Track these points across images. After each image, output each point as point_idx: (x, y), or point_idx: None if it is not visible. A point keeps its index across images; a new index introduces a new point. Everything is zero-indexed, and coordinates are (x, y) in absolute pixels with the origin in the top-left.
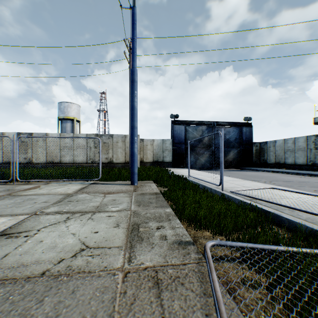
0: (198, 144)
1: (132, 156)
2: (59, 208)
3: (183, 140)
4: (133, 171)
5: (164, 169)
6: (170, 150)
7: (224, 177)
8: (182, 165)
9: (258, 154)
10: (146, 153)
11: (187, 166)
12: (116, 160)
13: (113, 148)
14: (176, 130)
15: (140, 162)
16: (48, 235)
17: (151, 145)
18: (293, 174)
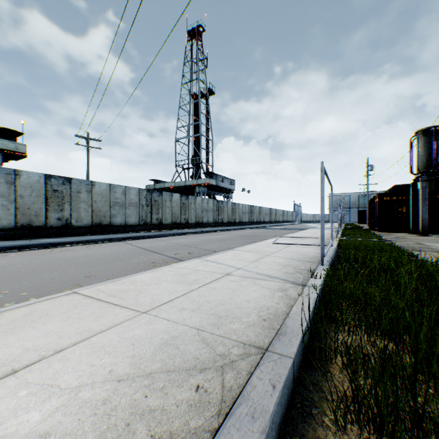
0: None
1: None
2: None
3: None
4: None
5: None
6: None
7: (226, 256)
8: None
9: None
10: None
11: None
12: None
13: None
14: None
15: None
16: None
17: None
18: None
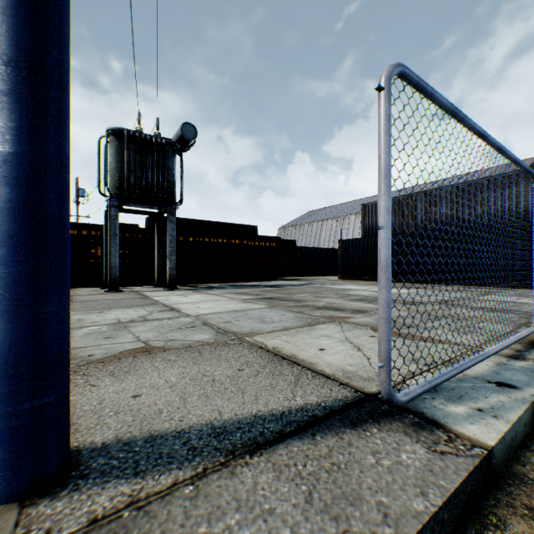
0: None
1: None
2: (181, 320)
3: None
4: None
5: None
6: None
7: None
8: None
9: None
10: None
11: None
12: None
13: None
14: None
15: None
16: (137, 312)
17: None
18: None
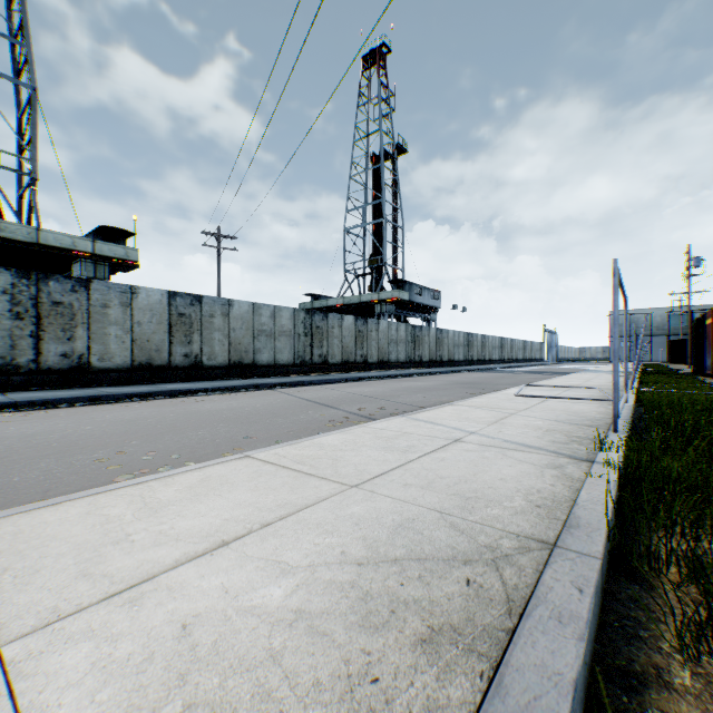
0: None
1: None
2: None
3: None
4: None
5: None
6: None
7: (444, 414)
8: None
9: None
10: None
11: None
12: None
13: None
14: None
15: None
16: None
17: None
18: (81, 402)
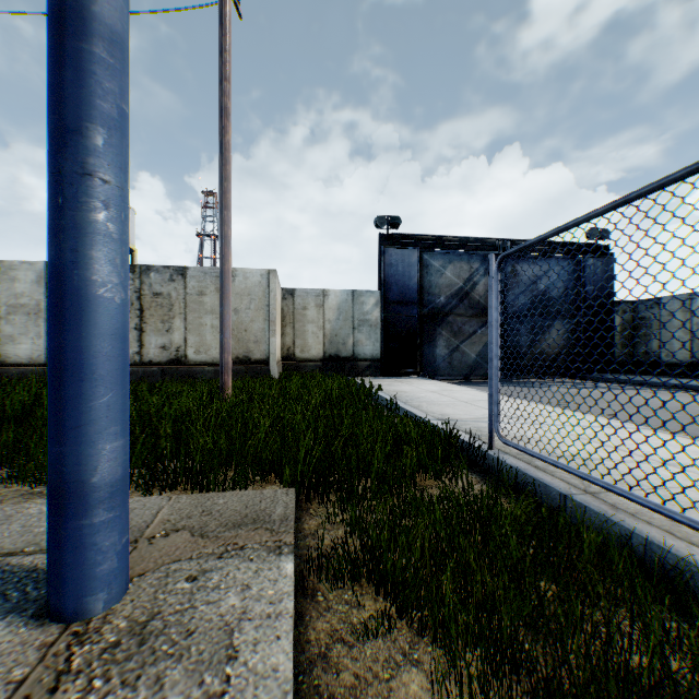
0: (457, 307)
1: (55, 322)
2: None
3: (413, 294)
4: (64, 477)
5: (360, 386)
6: (376, 324)
7: (654, 438)
8: (410, 367)
9: (627, 336)
10: (302, 333)
11: (424, 370)
12: (196, 353)
13: (186, 314)
14: (394, 264)
15: (285, 360)
16: None
17: (319, 309)
18: None
